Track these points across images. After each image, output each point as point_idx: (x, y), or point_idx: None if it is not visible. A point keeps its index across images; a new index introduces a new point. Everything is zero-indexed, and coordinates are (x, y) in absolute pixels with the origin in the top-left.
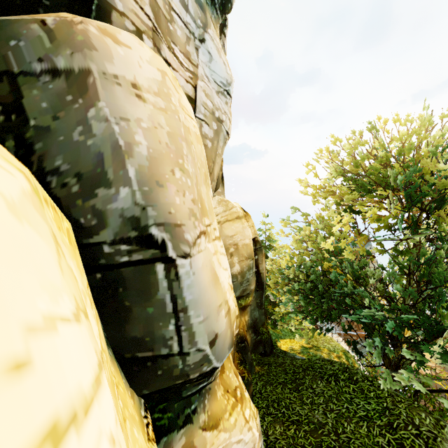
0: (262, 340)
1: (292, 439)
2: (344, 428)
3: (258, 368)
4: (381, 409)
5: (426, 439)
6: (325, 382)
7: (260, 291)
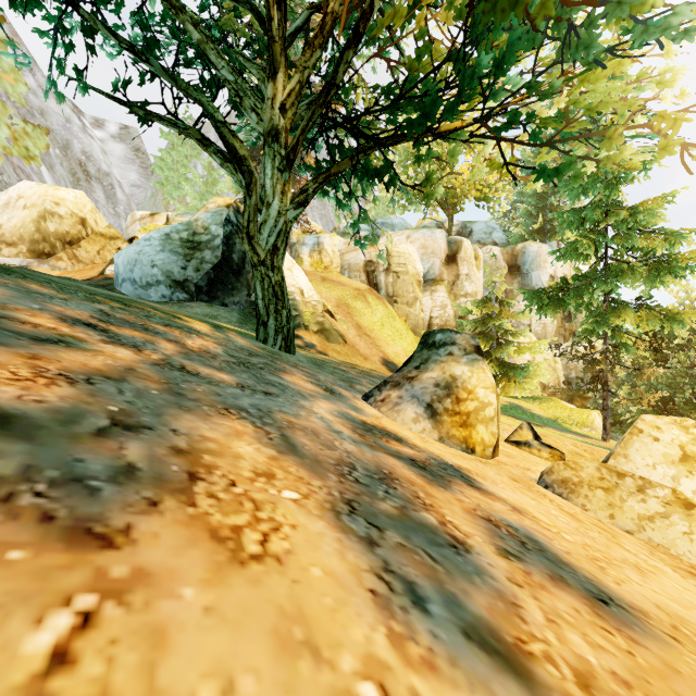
0: None
1: None
2: None
3: None
4: None
5: None
6: None
7: None
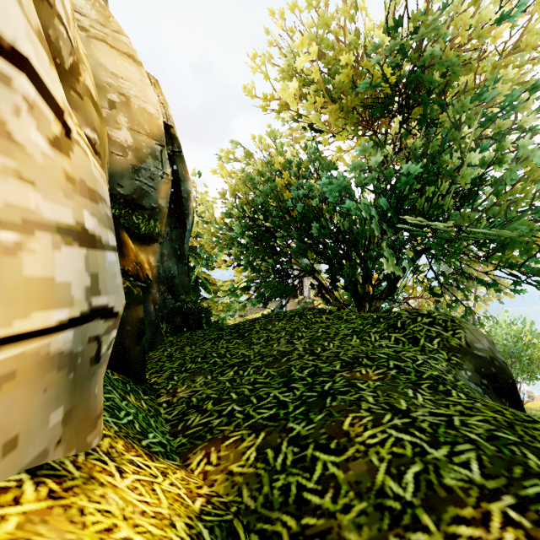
0: (184, 309)
1: (229, 382)
2: (324, 348)
3: (172, 339)
4: (372, 321)
5: (443, 324)
6: (285, 322)
7: (179, 229)
